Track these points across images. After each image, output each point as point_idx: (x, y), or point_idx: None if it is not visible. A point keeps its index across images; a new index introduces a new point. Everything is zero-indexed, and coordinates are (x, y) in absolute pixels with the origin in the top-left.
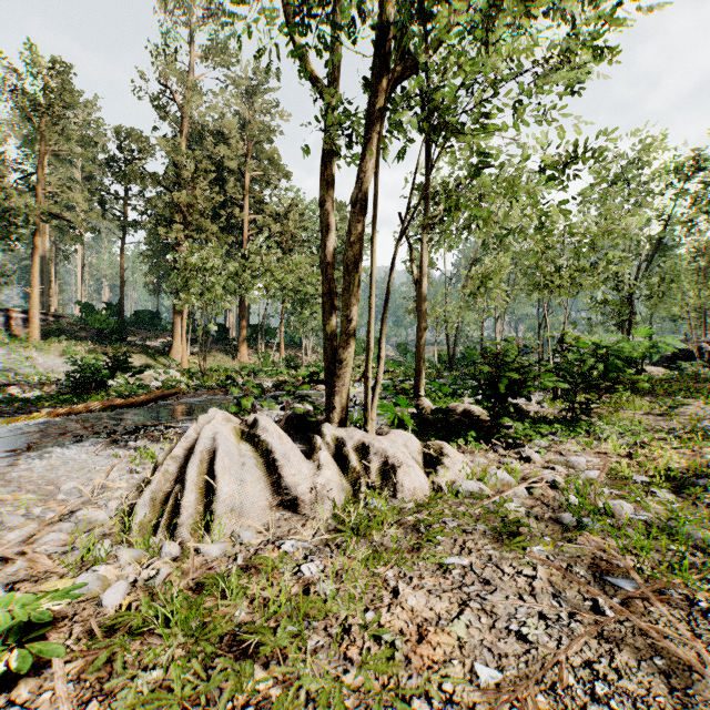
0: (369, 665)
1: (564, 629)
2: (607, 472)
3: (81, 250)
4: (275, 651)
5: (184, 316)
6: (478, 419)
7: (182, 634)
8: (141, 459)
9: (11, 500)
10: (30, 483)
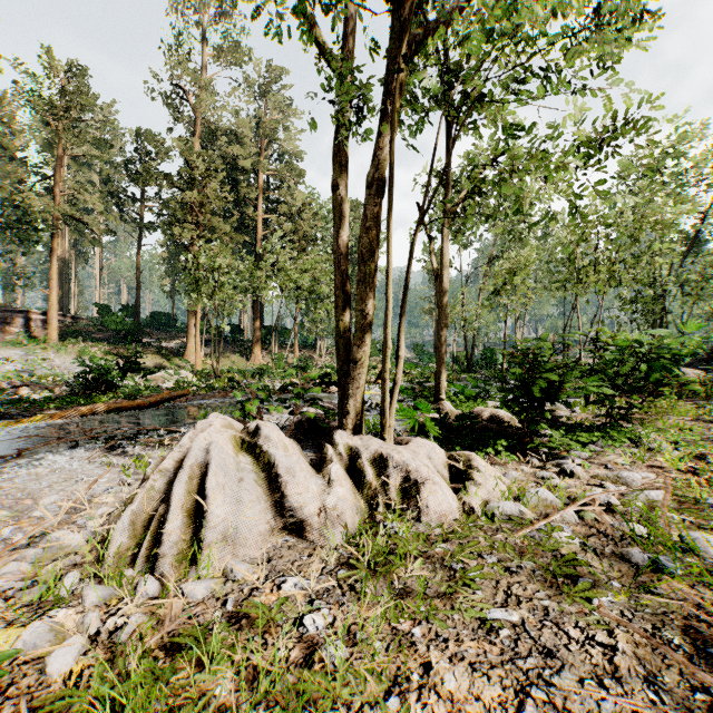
0: None
1: None
2: (671, 492)
3: (99, 252)
4: None
5: (198, 317)
6: (508, 426)
7: None
8: (135, 469)
9: None
10: (8, 496)
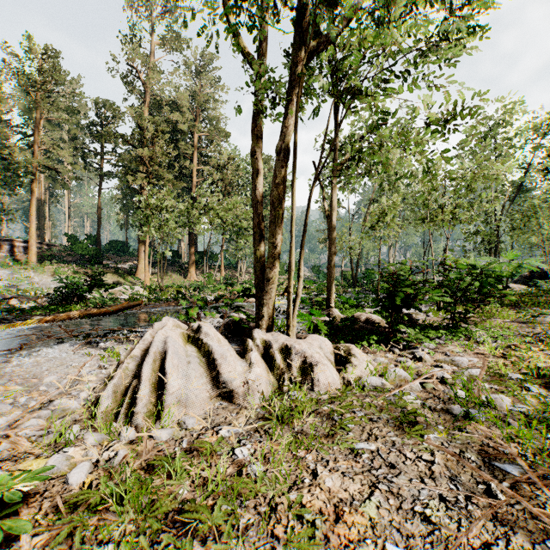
0: (293, 542)
1: (462, 511)
2: (486, 370)
3: (68, 194)
4: (212, 527)
5: (147, 245)
6: (378, 326)
7: (133, 510)
8: (109, 357)
9: (3, 391)
10: (19, 376)
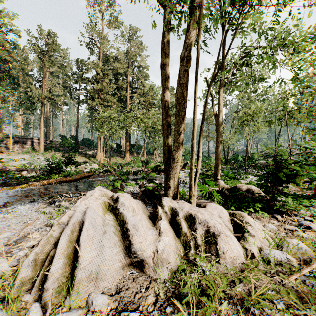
0: None
1: None
2: None
3: (62, 113)
4: None
5: (101, 140)
6: (260, 195)
7: None
8: (57, 215)
9: None
10: None
